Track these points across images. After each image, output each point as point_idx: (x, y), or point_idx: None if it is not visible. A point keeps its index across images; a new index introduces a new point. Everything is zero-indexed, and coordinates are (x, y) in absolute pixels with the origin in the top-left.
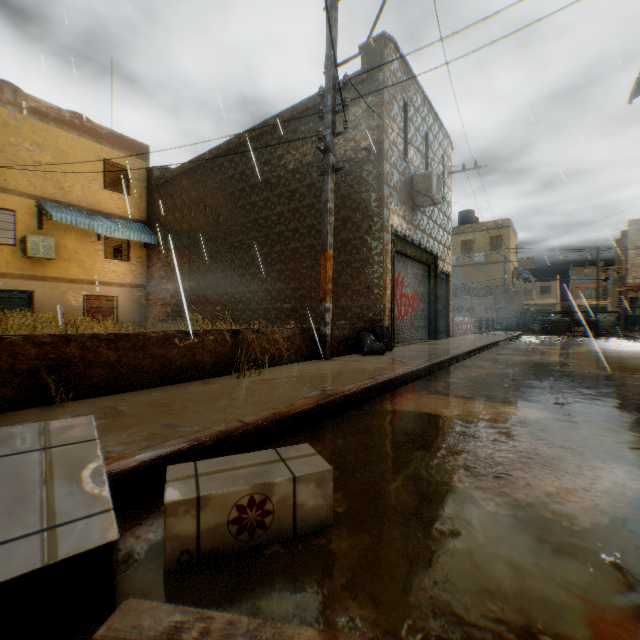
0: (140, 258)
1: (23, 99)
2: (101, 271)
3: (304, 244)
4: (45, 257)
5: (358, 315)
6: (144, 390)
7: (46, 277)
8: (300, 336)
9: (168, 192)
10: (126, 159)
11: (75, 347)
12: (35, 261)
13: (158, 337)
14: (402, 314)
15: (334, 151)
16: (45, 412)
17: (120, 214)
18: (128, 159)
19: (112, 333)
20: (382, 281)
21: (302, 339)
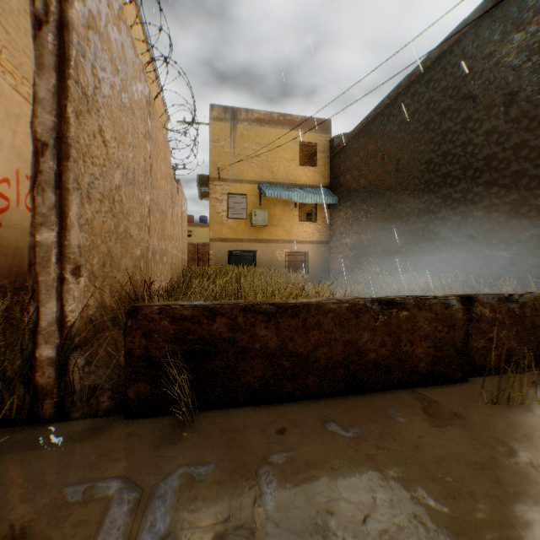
0: (324, 218)
1: (250, 114)
2: (296, 232)
3: (537, 161)
4: (261, 225)
5: None
6: (317, 402)
7: (262, 240)
8: None
9: (346, 154)
10: (313, 137)
11: (221, 324)
12: (256, 229)
13: (339, 310)
14: None
15: None
16: (164, 440)
17: (309, 184)
18: (315, 136)
19: (272, 302)
20: None
21: None
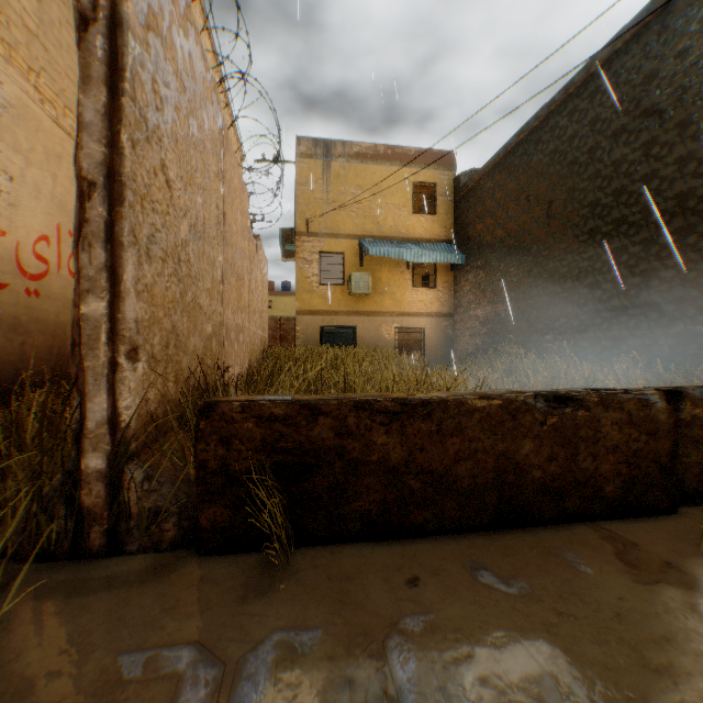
0: (446, 283)
1: (348, 148)
2: (409, 302)
3: None
4: (363, 292)
5: None
6: (458, 538)
7: (364, 312)
8: None
9: (477, 197)
10: (432, 175)
11: (324, 427)
12: (356, 298)
13: (488, 409)
14: None
15: None
16: (250, 589)
17: (426, 237)
18: (434, 174)
19: (394, 397)
20: None
21: None
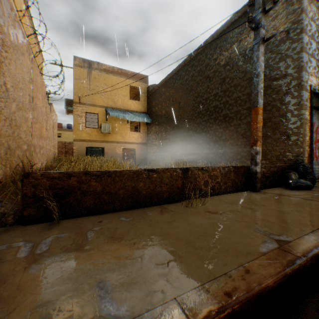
0: (144, 130)
1: (100, 66)
2: (128, 137)
3: (232, 110)
4: (107, 132)
5: (277, 156)
6: (119, 212)
7: (108, 141)
8: (234, 172)
9: (156, 96)
10: (138, 84)
11: (74, 180)
12: (104, 134)
13: (130, 173)
14: (315, 155)
15: (263, 26)
16: (45, 229)
17: (136, 110)
18: (139, 84)
19: (99, 170)
20: (301, 129)
21: (235, 175)
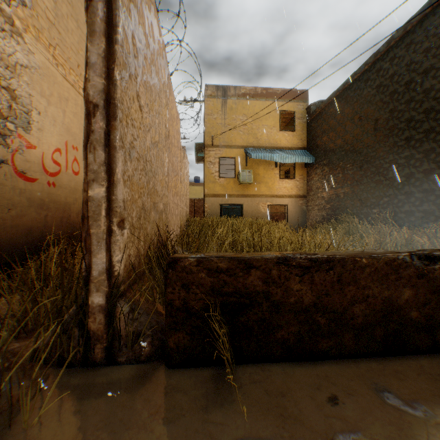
0: (301, 175)
1: (237, 90)
2: (277, 188)
3: None
4: (247, 182)
5: None
6: (356, 362)
7: (248, 195)
8: None
9: (323, 119)
10: (292, 106)
11: (255, 277)
12: (243, 186)
13: (375, 265)
14: None
15: None
16: (210, 399)
17: (288, 146)
18: (293, 105)
19: (304, 255)
20: None
21: None
